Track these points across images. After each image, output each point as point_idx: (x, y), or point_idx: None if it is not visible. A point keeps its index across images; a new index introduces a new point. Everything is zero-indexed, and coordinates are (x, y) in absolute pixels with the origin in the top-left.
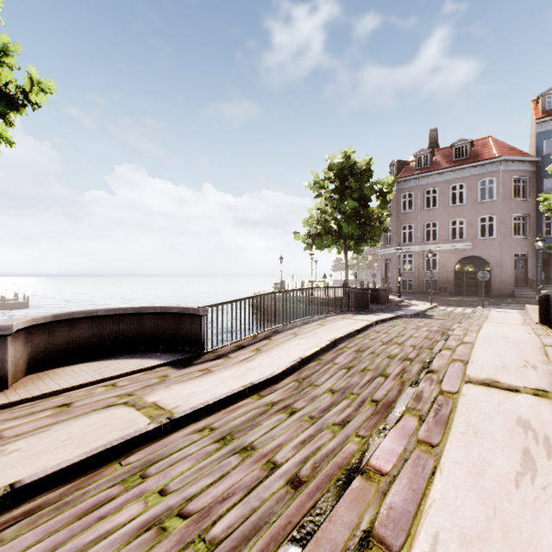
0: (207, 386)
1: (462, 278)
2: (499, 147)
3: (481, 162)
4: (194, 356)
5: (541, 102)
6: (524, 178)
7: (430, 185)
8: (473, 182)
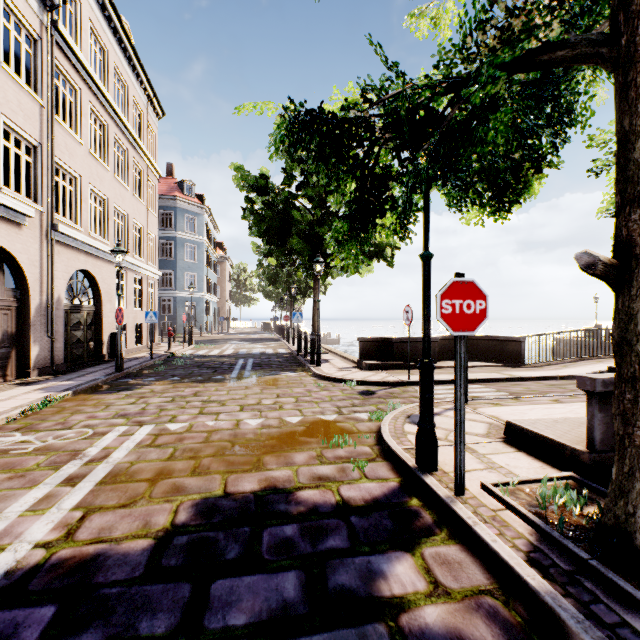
0: (533, 373)
1: None
2: None
3: None
4: (517, 365)
5: None
6: None
7: None
8: None
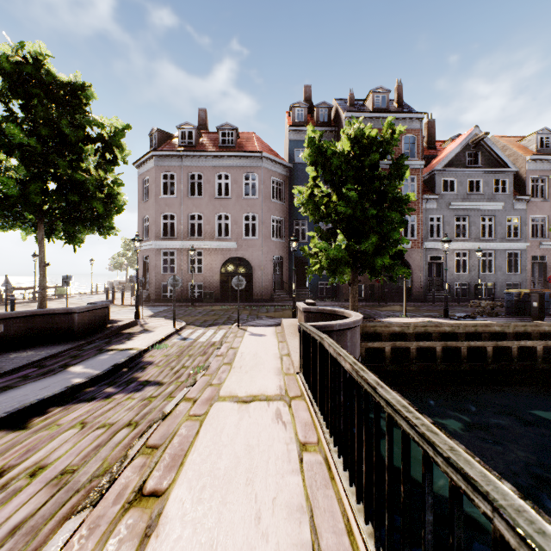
0: None
1: (228, 281)
2: (262, 144)
3: (246, 153)
4: None
5: (293, 112)
6: (281, 181)
7: (196, 169)
8: (238, 174)
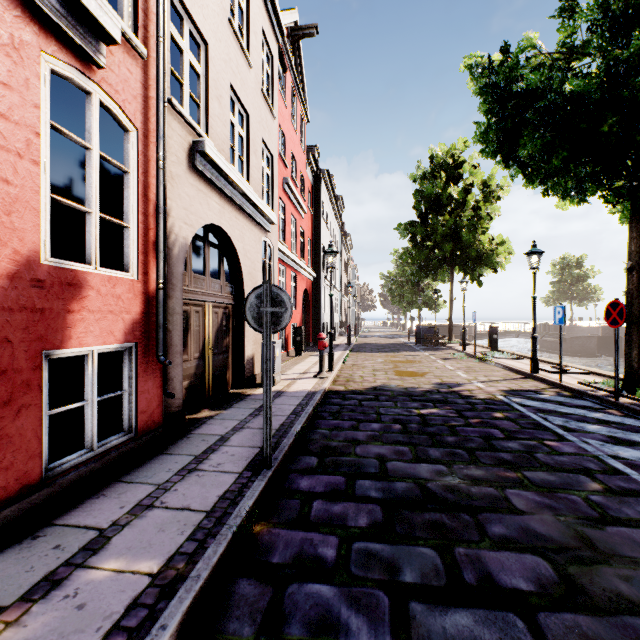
0: None
1: None
2: None
3: None
4: None
5: None
6: None
7: None
8: None
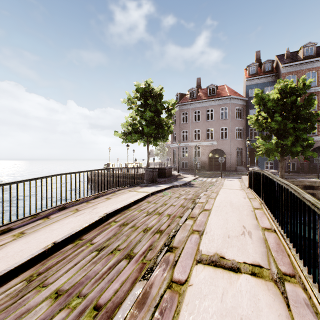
0: None
1: (212, 161)
2: (230, 90)
3: (221, 98)
4: None
5: (248, 69)
6: (241, 108)
7: (196, 108)
8: (217, 108)
